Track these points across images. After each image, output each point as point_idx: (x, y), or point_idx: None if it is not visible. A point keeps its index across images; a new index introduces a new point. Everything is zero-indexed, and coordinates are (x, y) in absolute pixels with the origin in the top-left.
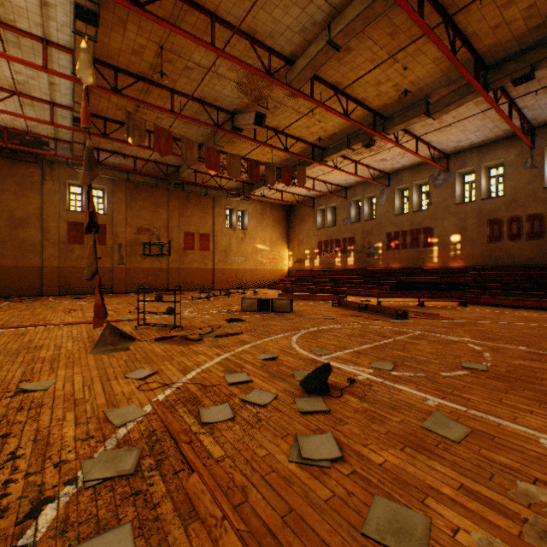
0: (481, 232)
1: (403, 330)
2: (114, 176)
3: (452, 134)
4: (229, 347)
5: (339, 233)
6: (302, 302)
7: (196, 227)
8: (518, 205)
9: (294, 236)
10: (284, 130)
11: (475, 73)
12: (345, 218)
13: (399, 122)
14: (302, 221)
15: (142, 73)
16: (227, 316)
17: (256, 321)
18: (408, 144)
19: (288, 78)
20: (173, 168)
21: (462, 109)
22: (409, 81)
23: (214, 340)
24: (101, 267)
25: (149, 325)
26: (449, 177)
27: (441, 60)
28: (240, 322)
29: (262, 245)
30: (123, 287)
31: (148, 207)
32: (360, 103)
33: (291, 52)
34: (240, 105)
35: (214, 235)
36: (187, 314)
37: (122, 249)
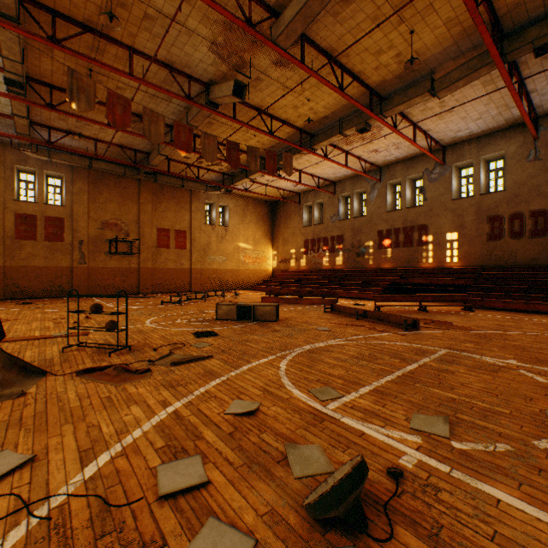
0: (480, 230)
1: (423, 347)
2: (72, 162)
3: (452, 122)
4: (186, 385)
5: (327, 231)
6: (289, 306)
7: (171, 223)
8: (520, 200)
9: (279, 234)
10: (268, 110)
11: (493, 39)
12: (334, 215)
13: (399, 102)
14: (288, 219)
15: (89, 21)
16: (197, 328)
17: (233, 336)
18: (404, 133)
19: (273, 33)
20: (142, 155)
21: (468, 91)
22: (414, 50)
23: (168, 371)
24: (57, 266)
25: (82, 345)
26: (445, 170)
27: (454, 22)
28: (212, 337)
29: (245, 244)
30: (85, 290)
31: (115, 199)
32: (356, 78)
33: (277, 0)
34: (216, 74)
35: (192, 232)
36: (147, 324)
37: (84, 246)
